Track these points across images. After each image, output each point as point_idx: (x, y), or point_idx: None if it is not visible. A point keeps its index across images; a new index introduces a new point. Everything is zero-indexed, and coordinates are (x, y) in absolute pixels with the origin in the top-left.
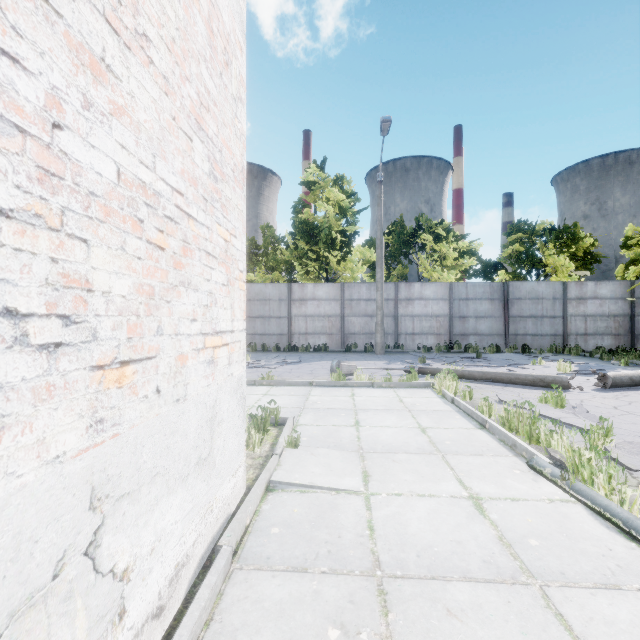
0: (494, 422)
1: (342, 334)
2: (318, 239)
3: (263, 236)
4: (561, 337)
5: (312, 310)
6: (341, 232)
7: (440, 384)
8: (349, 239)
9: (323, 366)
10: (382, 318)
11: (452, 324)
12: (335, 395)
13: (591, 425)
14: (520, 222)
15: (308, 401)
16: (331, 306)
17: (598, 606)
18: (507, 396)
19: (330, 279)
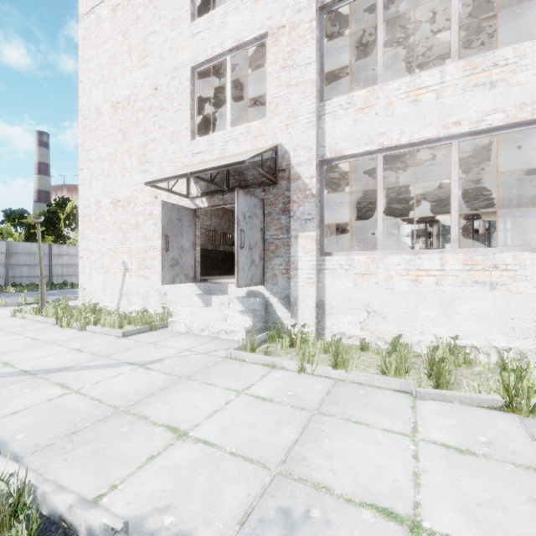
0: None
1: None
2: None
3: None
4: None
5: None
6: None
7: None
8: None
9: None
10: None
11: None
12: None
13: None
14: None
15: None
16: None
17: (77, 302)
18: None
19: None
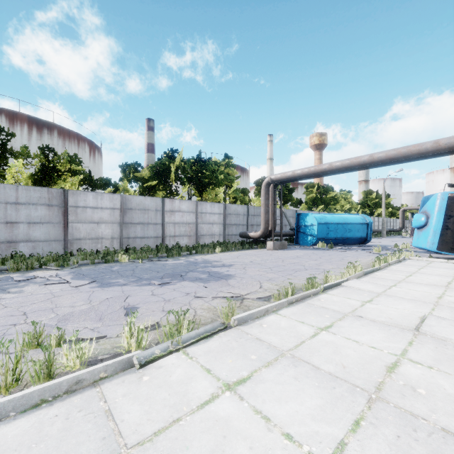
0: None
1: None
2: None
3: None
4: None
5: None
6: None
7: None
8: None
9: None
10: None
11: None
12: None
13: (28, 334)
14: None
15: None
16: None
17: (276, 341)
18: None
19: None
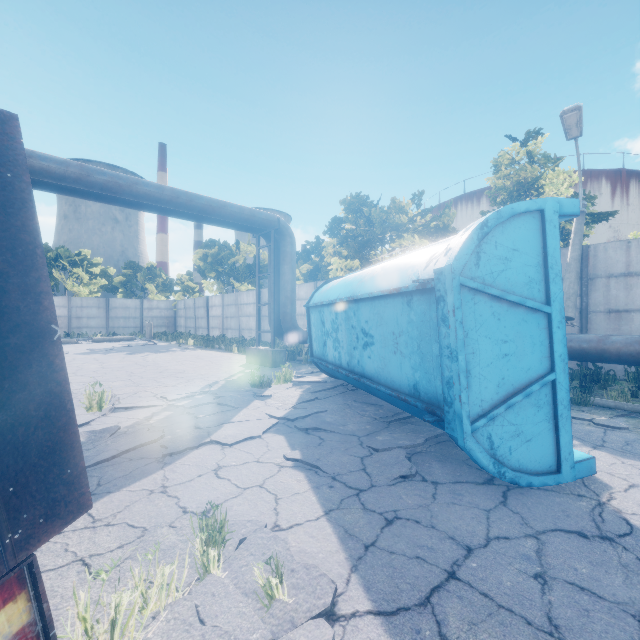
0: None
1: None
2: None
3: None
4: (140, 328)
5: None
6: None
7: None
8: None
9: None
10: None
11: (71, 322)
12: None
13: None
14: (132, 262)
15: None
16: None
17: None
18: None
19: None
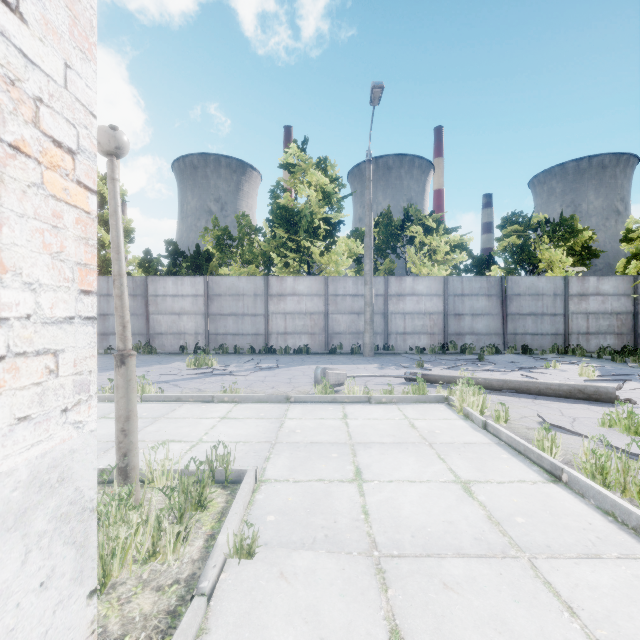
0: (578, 473)
1: (326, 334)
2: (299, 227)
3: (238, 226)
4: (562, 336)
5: (292, 307)
6: (324, 220)
7: (461, 400)
8: (333, 228)
9: (304, 372)
10: (371, 315)
11: (447, 322)
12: (321, 417)
13: None
14: (514, 214)
15: (283, 429)
16: (313, 302)
17: None
18: (553, 417)
19: (312, 274)
